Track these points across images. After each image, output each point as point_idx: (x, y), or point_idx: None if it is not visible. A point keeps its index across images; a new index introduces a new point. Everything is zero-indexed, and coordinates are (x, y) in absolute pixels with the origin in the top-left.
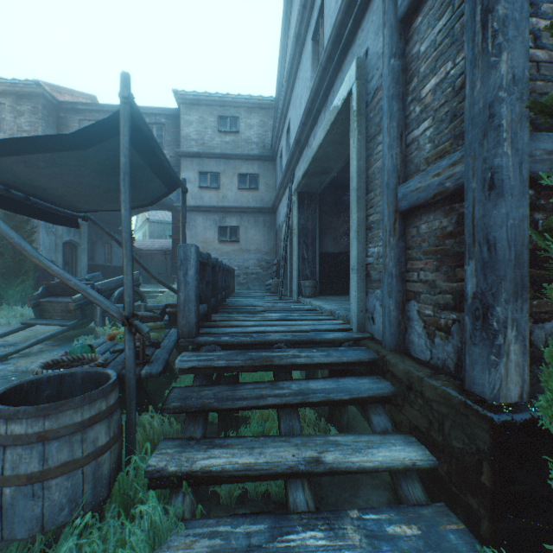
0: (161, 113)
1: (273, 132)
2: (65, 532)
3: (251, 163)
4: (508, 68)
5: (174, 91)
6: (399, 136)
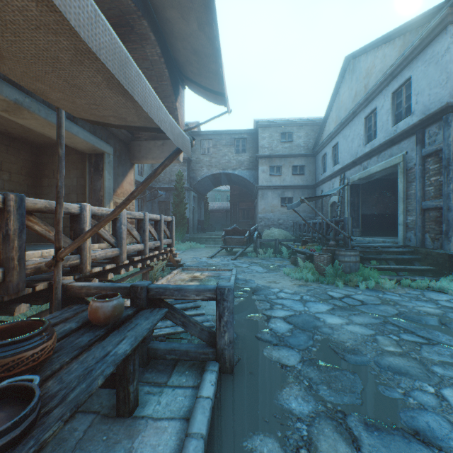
0: (244, 132)
1: (315, 141)
2: (360, 272)
3: (299, 159)
4: (451, 187)
5: (257, 121)
6: (422, 188)
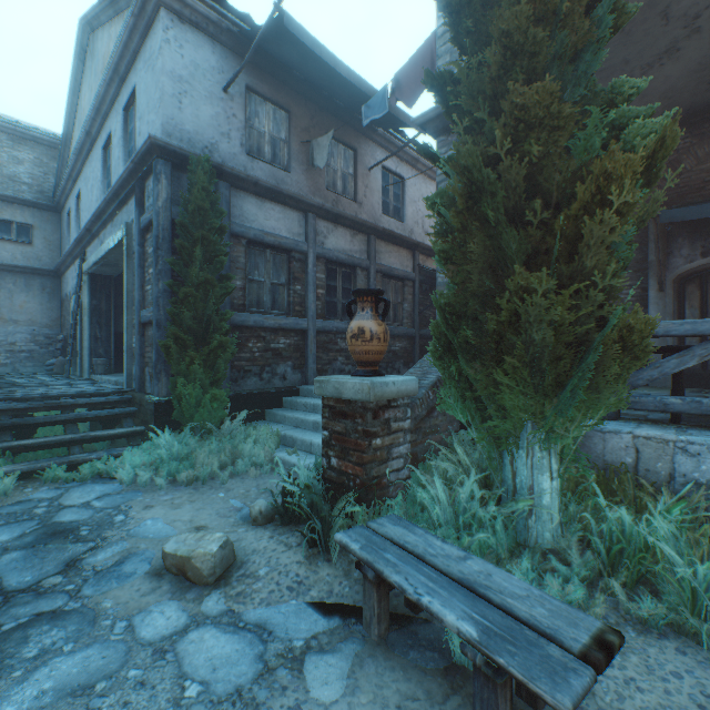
0: None
1: (58, 180)
2: None
3: (20, 209)
4: (163, 286)
5: None
6: (142, 286)
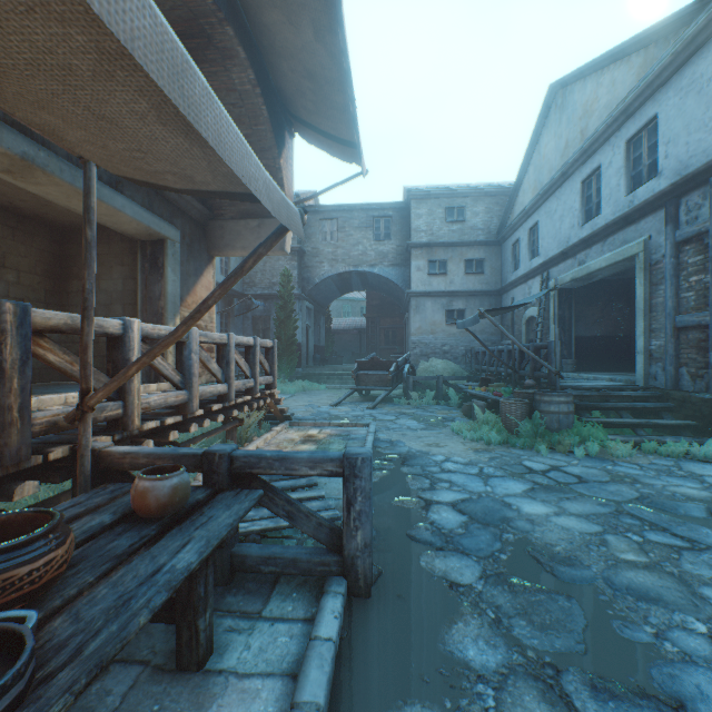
0: (389, 207)
1: (502, 220)
2: (575, 429)
3: (476, 249)
4: None
5: (409, 190)
6: (675, 294)
